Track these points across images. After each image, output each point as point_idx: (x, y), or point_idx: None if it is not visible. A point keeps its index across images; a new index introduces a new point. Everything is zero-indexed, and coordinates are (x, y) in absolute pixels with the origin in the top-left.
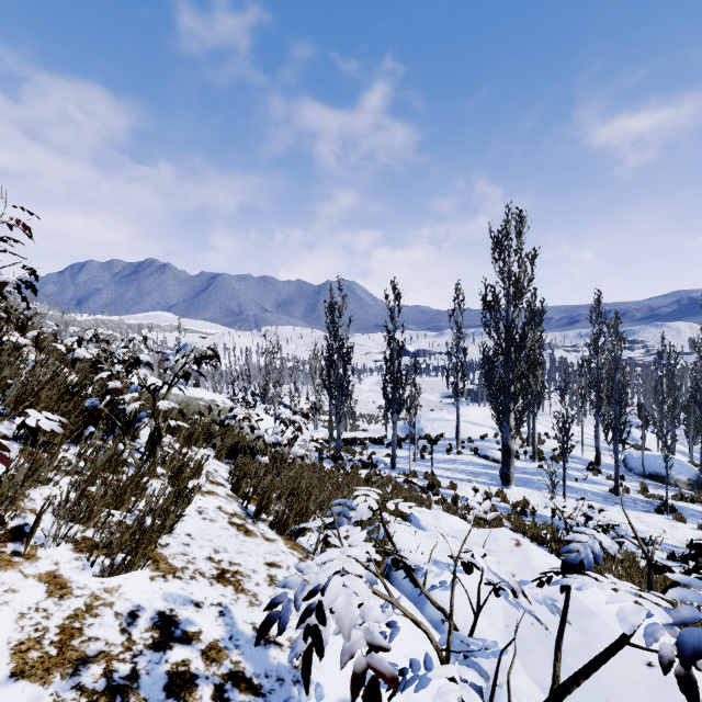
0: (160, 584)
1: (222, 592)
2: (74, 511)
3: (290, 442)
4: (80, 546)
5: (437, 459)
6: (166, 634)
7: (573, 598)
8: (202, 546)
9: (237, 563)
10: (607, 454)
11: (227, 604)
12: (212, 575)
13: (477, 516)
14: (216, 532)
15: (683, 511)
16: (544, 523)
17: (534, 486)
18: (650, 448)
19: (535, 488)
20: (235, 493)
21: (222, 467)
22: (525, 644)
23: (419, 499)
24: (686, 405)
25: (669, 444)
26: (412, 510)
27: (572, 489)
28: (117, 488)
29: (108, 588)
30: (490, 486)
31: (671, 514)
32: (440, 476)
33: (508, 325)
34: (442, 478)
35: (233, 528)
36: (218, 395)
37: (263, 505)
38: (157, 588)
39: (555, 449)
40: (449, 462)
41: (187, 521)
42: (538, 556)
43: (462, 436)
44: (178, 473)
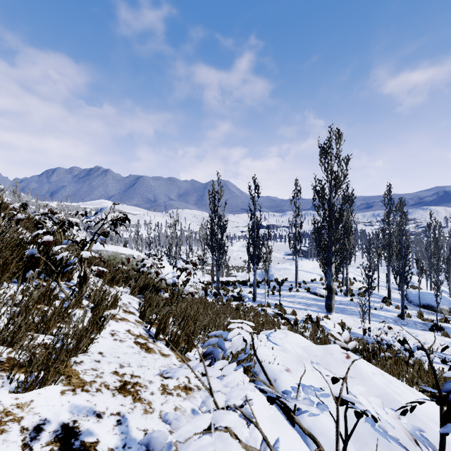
0: (69, 397)
1: (121, 402)
2: (2, 336)
3: (184, 283)
4: (4, 366)
5: (282, 294)
6: (65, 446)
7: (394, 400)
8: (110, 362)
9: (137, 375)
10: (394, 292)
11: (125, 413)
12: (115, 387)
13: (340, 345)
14: (123, 350)
15: (448, 330)
16: (356, 338)
17: (348, 313)
18: (422, 287)
19: (348, 314)
20: (142, 319)
21: (134, 300)
22: (362, 439)
23: (272, 322)
24: (447, 259)
25: (439, 285)
26: (283, 342)
27: (373, 315)
28: (43, 317)
29: (20, 403)
30: (319, 313)
31: (440, 332)
32: (285, 306)
33: (330, 205)
34: (286, 308)
35: (137, 346)
36: (136, 251)
37: (161, 328)
38: (65, 401)
39: (360, 288)
40: (290, 297)
41: (101, 342)
42: (363, 366)
43: (299, 279)
44: (98, 305)
